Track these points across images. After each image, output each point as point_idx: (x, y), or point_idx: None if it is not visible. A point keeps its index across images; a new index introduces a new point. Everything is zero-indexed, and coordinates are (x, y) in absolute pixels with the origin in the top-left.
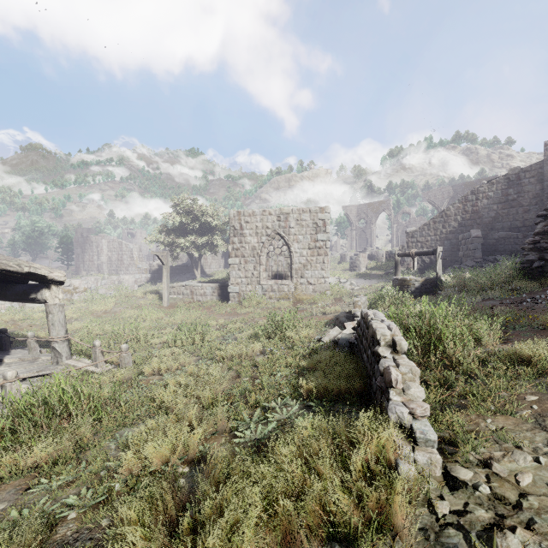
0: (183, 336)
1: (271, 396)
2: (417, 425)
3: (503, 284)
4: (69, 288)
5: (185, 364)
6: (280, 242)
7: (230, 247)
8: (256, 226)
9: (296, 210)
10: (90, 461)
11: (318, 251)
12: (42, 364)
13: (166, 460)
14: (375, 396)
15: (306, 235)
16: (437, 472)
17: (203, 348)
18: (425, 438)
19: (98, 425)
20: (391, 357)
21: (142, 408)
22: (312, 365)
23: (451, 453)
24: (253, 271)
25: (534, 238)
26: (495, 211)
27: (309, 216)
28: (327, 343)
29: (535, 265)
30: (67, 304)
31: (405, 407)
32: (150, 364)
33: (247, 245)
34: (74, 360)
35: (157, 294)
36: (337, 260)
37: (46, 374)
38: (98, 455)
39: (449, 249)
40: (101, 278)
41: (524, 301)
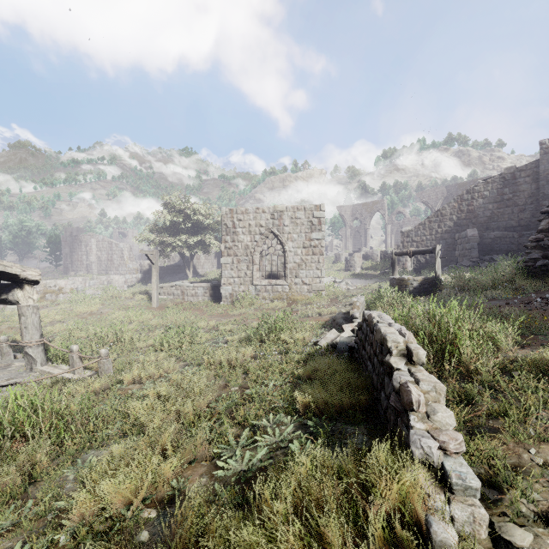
0: (170, 340)
1: (261, 410)
2: (450, 464)
3: (506, 284)
4: (54, 288)
5: (169, 371)
6: (274, 241)
7: (222, 246)
8: (249, 224)
9: (291, 207)
10: (39, 497)
11: (313, 250)
12: (14, 371)
13: (129, 500)
14: (385, 415)
15: (301, 233)
16: (482, 533)
17: (190, 353)
18: (463, 485)
19: (58, 448)
20: (406, 369)
21: (114, 425)
22: (309, 372)
23: (494, 500)
24: (246, 270)
25: (538, 235)
26: (490, 210)
27: (304, 214)
28: (324, 348)
29: (539, 264)
30: (50, 305)
31: (432, 438)
32: (132, 370)
33: (239, 244)
34: (50, 367)
35: (146, 295)
36: (332, 260)
37: (11, 384)
38: (49, 490)
39: (445, 249)
40: (90, 278)
41: (532, 301)
